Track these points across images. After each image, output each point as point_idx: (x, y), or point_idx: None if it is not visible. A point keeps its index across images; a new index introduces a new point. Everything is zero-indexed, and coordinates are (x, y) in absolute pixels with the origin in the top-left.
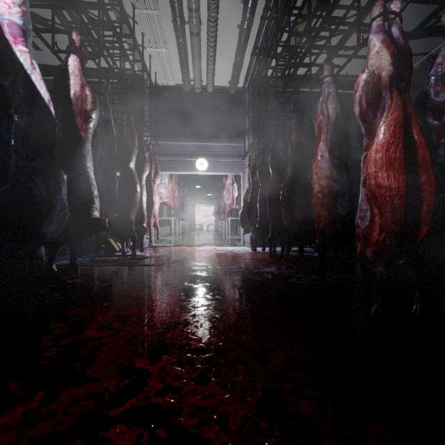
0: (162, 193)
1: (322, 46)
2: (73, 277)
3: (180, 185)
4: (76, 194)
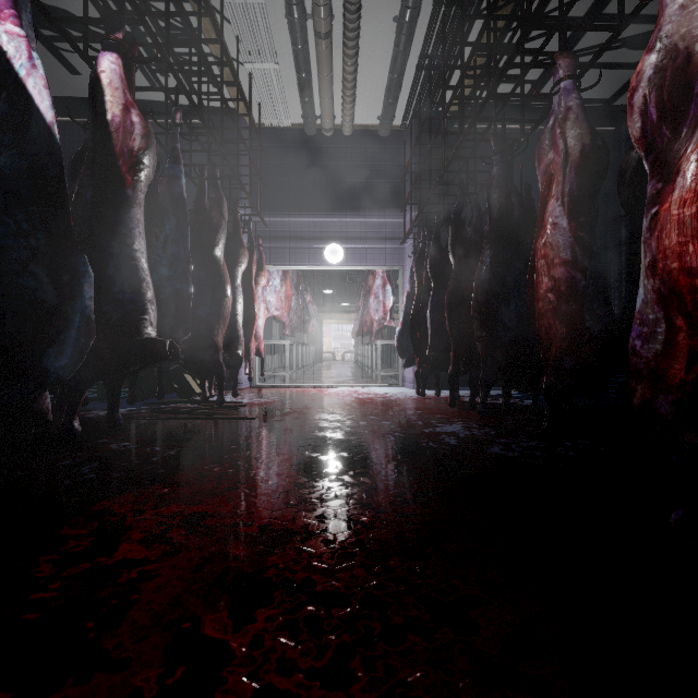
0: (270, 301)
1: (554, 27)
2: (120, 438)
3: (299, 290)
4: (115, 296)
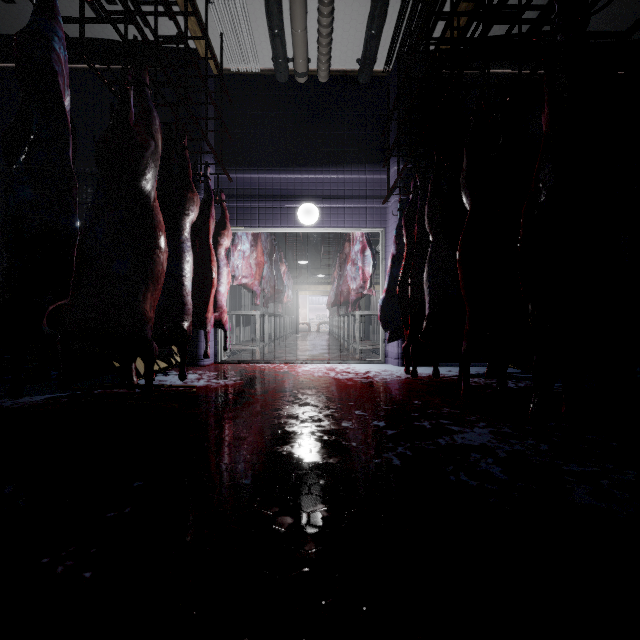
0: (238, 268)
1: None
2: None
3: (273, 259)
4: None
